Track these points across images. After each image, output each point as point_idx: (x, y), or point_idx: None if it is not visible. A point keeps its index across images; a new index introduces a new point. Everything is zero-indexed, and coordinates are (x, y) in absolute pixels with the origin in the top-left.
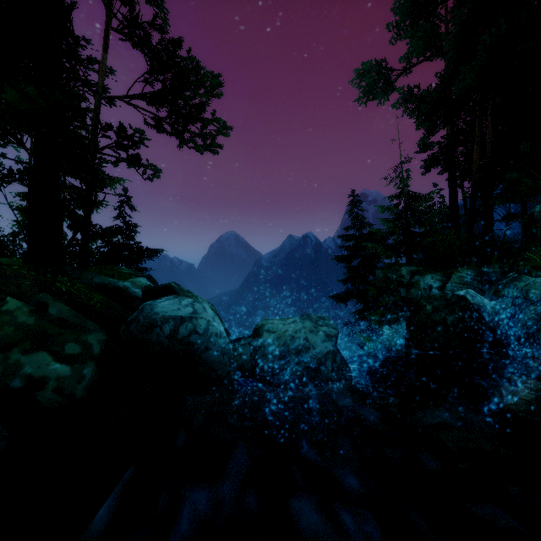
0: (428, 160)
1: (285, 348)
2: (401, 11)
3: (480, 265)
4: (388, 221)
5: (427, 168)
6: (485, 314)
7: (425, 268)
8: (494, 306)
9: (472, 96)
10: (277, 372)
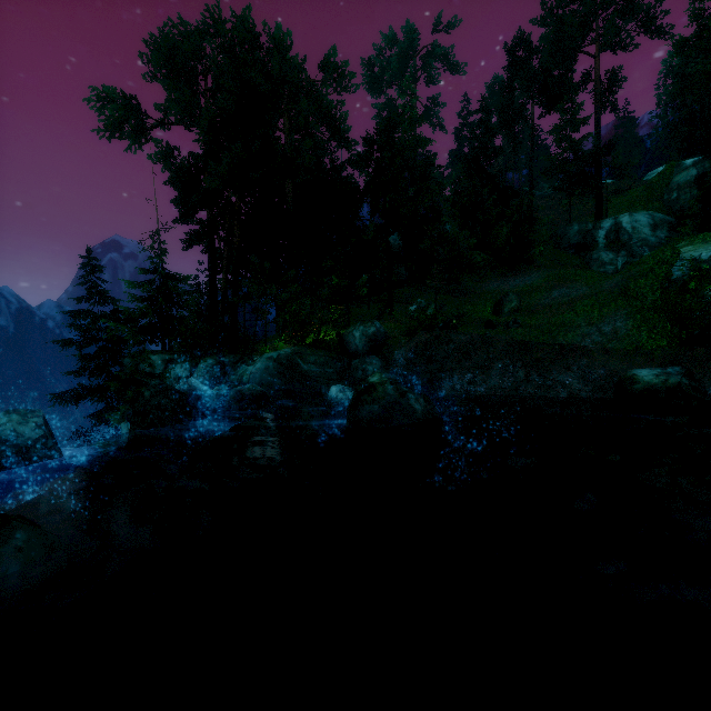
0: (190, 235)
1: None
2: (157, 56)
3: (221, 356)
4: (140, 300)
5: (189, 244)
6: (200, 397)
7: (182, 356)
8: (208, 390)
9: (223, 193)
10: None
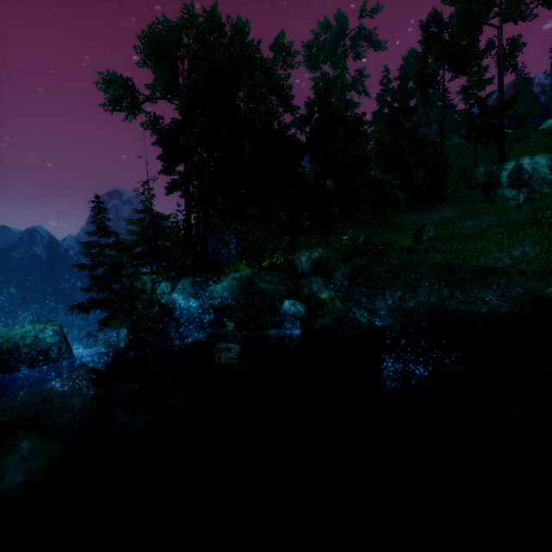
0: (171, 183)
1: (16, 345)
2: (147, 46)
3: (195, 276)
4: (134, 233)
5: (170, 190)
6: (180, 309)
7: (165, 276)
8: (187, 303)
9: (197, 149)
10: (9, 362)
